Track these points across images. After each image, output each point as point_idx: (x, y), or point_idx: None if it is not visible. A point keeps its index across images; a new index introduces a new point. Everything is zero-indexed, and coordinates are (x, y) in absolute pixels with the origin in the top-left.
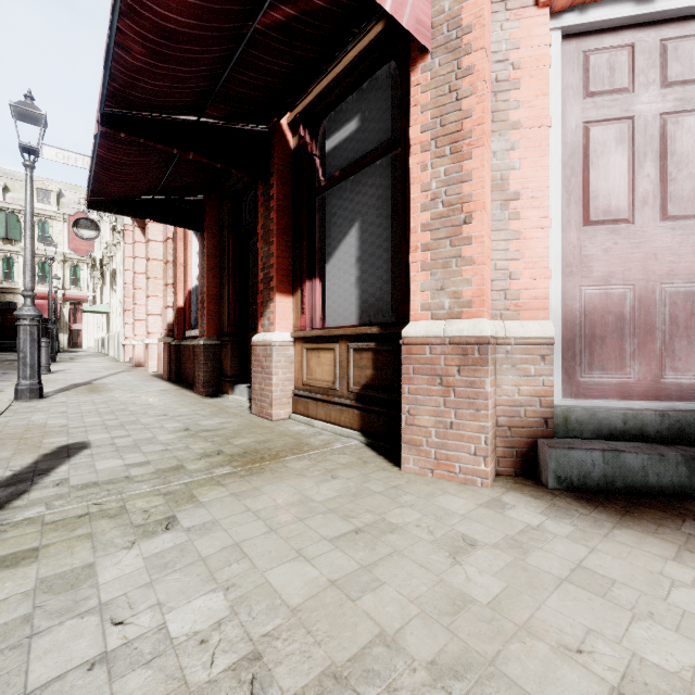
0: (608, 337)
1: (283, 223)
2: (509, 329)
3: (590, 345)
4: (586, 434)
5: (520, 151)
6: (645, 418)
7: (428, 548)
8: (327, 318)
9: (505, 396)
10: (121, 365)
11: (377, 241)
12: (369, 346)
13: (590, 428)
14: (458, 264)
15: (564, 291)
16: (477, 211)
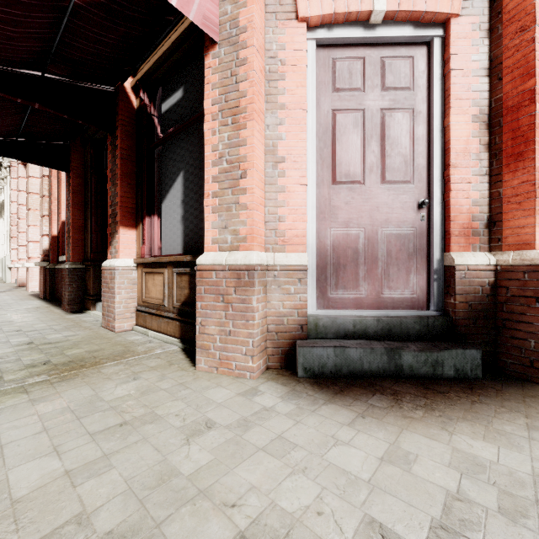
0: (348, 265)
1: (127, 168)
2: (277, 259)
3: (336, 271)
4: (330, 336)
5: (286, 126)
6: (367, 322)
7: (172, 434)
8: (162, 248)
9: (274, 309)
10: (4, 286)
11: (195, 188)
12: (186, 271)
13: (332, 331)
14: (237, 209)
15: (319, 231)
16: (249, 169)
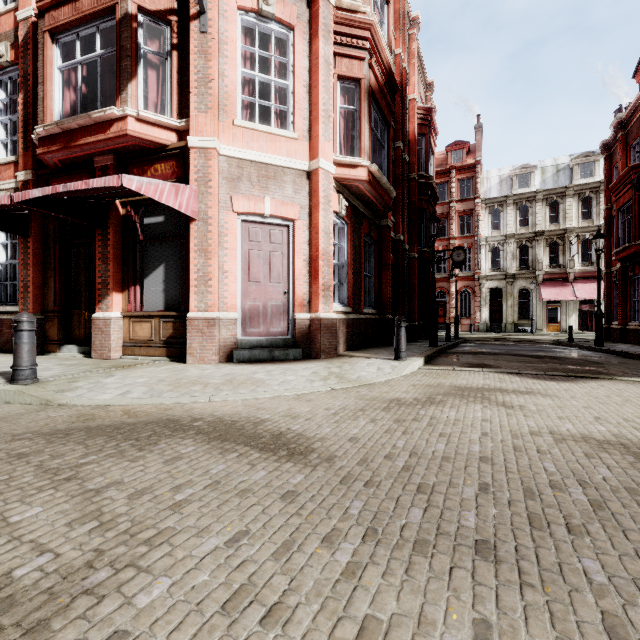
0: (255, 317)
1: (117, 254)
2: (224, 315)
3: (250, 320)
4: (247, 347)
5: (228, 257)
6: (263, 341)
7: (196, 370)
8: (145, 306)
9: (223, 337)
10: None
11: (174, 275)
12: (171, 320)
13: (248, 345)
14: (207, 293)
15: (243, 303)
16: (213, 277)
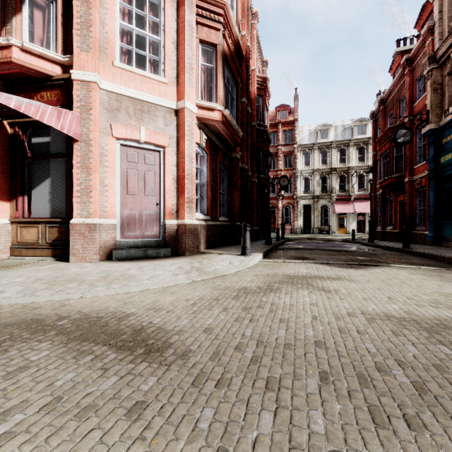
0: (132, 223)
1: (5, 168)
2: (104, 221)
3: (128, 225)
4: (125, 247)
5: (108, 174)
6: (138, 242)
7: (76, 268)
8: (33, 214)
9: (103, 239)
10: None
11: (60, 187)
12: (57, 226)
13: (126, 246)
14: (89, 203)
15: (121, 211)
16: (94, 190)
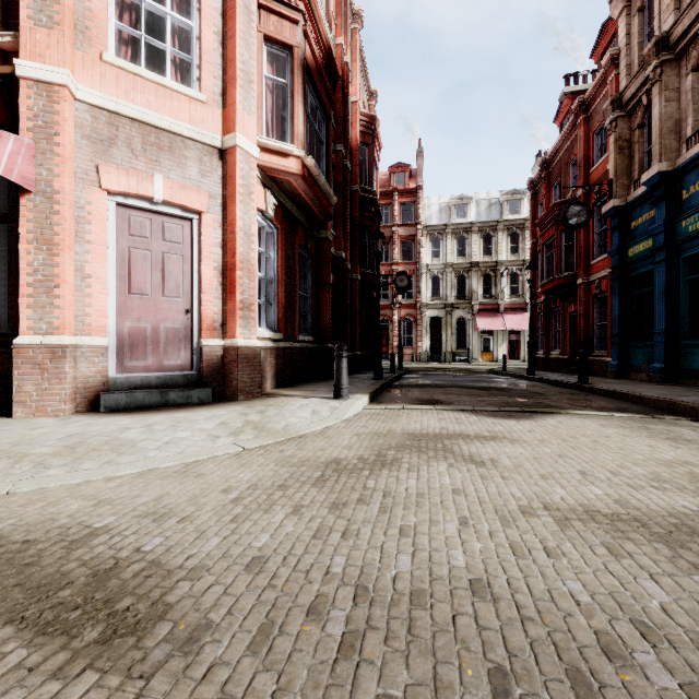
0: (140, 345)
1: None
2: (85, 341)
3: (131, 349)
4: (125, 388)
5: (92, 255)
6: (151, 379)
7: (19, 430)
8: None
9: (82, 374)
10: None
11: None
12: None
13: (127, 385)
14: (52, 308)
15: (118, 323)
16: (62, 283)
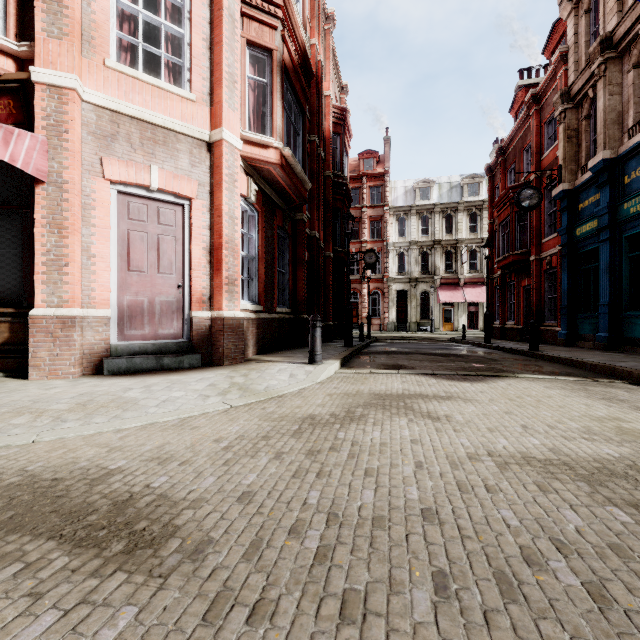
0: (138, 316)
1: None
2: (90, 313)
3: (130, 320)
4: (125, 354)
5: (97, 237)
6: (148, 346)
7: (36, 390)
8: None
9: (88, 341)
10: None
11: (13, 257)
12: (7, 320)
13: (127, 352)
14: (62, 283)
15: (119, 297)
16: (71, 262)
